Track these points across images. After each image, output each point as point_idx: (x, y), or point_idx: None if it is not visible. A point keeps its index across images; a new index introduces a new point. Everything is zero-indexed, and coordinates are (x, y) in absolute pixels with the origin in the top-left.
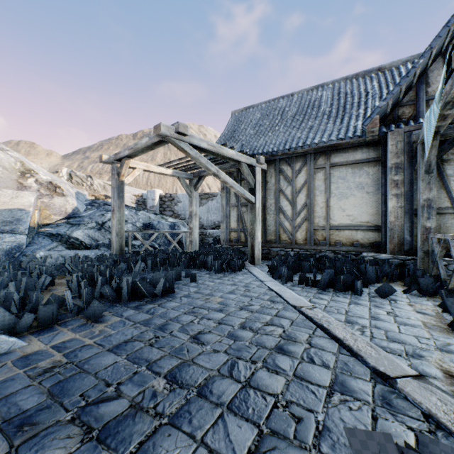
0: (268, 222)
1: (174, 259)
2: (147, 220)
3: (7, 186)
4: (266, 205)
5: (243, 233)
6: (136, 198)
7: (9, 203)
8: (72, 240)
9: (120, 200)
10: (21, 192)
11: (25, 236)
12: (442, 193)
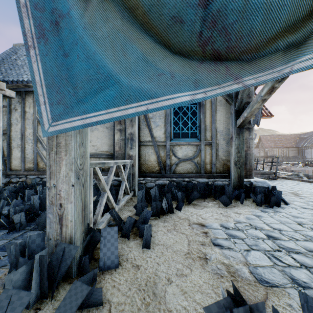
0: (27, 150)
1: None
2: None
3: None
4: (25, 134)
5: (2, 162)
6: None
7: None
8: None
9: None
10: None
11: None
12: (146, 130)
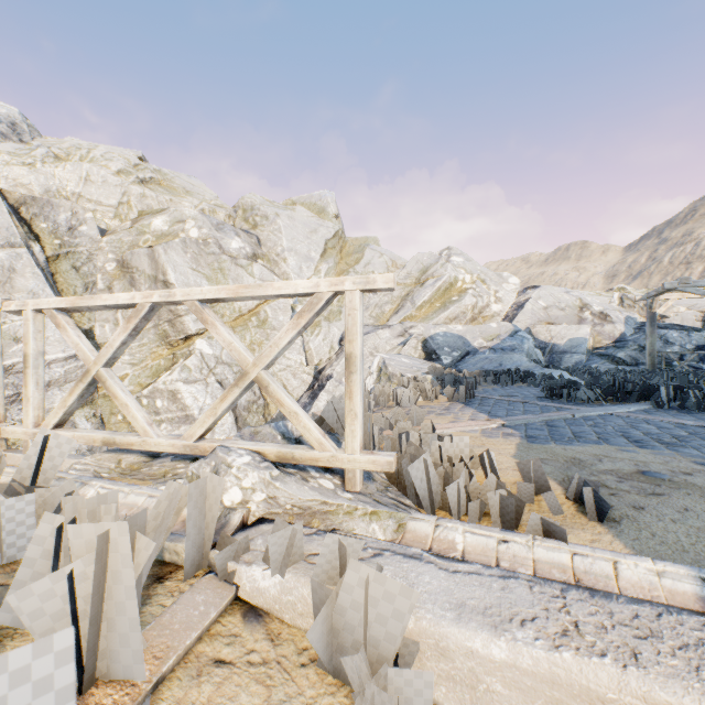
0: None
1: (696, 374)
2: (703, 341)
3: (571, 320)
4: None
5: None
6: (702, 315)
7: (574, 334)
8: (616, 359)
9: (651, 328)
10: (581, 326)
11: (584, 355)
12: None
